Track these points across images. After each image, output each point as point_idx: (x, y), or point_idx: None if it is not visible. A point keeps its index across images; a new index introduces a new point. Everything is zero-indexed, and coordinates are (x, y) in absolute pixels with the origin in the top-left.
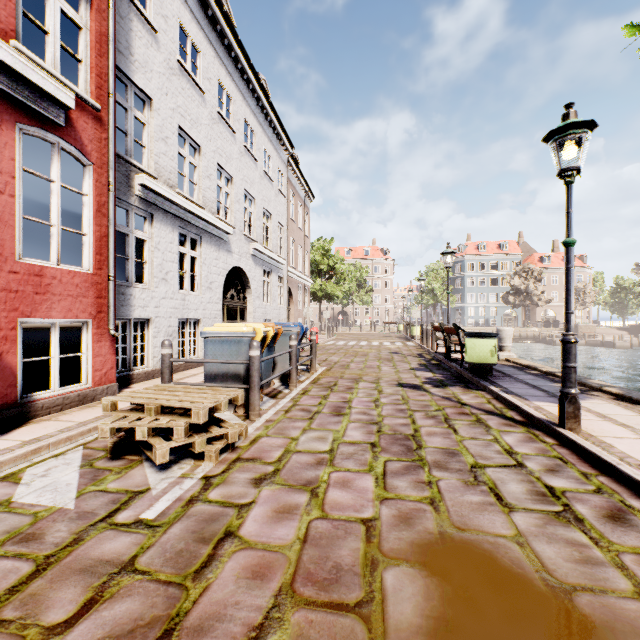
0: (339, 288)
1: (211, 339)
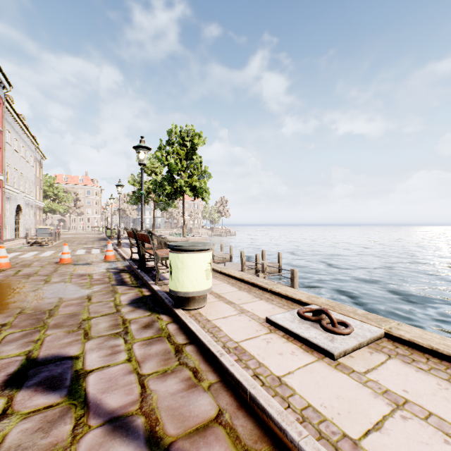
0: (61, 206)
1: (39, 229)
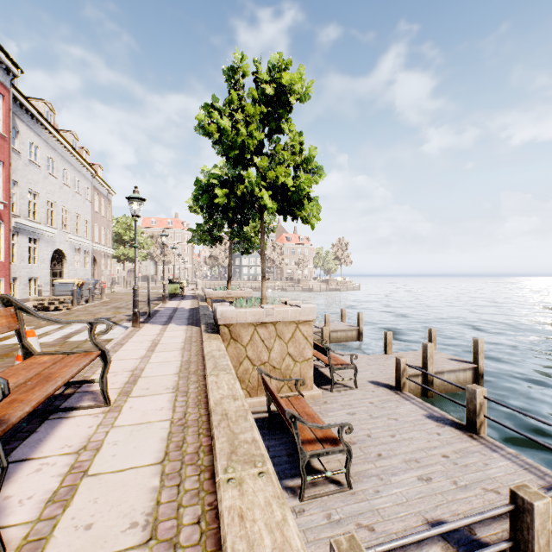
0: (139, 254)
1: (58, 284)
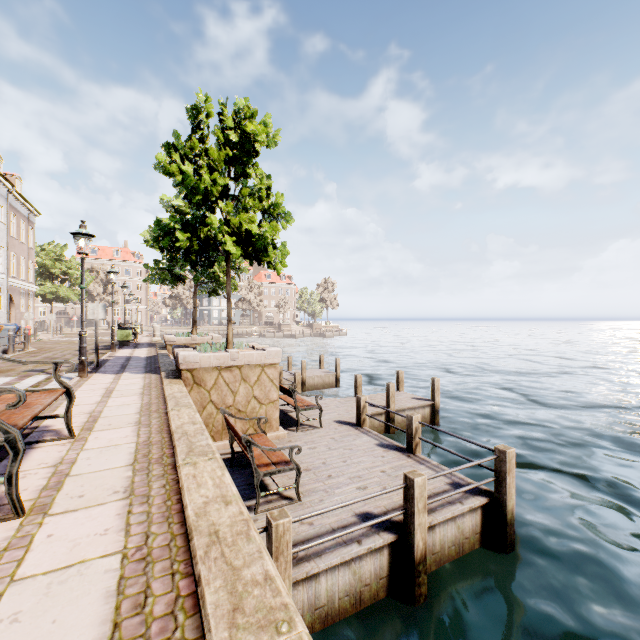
0: (74, 292)
1: None
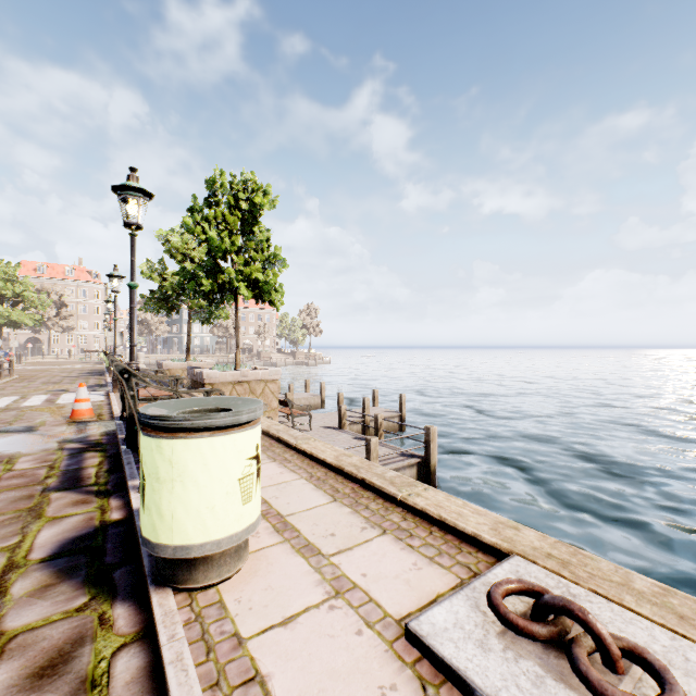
0: (29, 316)
1: None
